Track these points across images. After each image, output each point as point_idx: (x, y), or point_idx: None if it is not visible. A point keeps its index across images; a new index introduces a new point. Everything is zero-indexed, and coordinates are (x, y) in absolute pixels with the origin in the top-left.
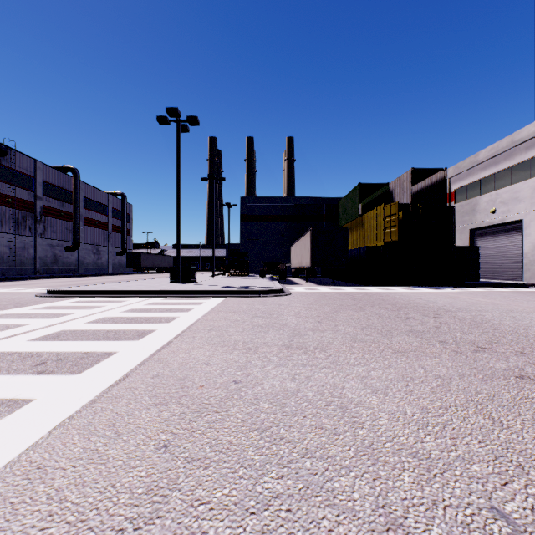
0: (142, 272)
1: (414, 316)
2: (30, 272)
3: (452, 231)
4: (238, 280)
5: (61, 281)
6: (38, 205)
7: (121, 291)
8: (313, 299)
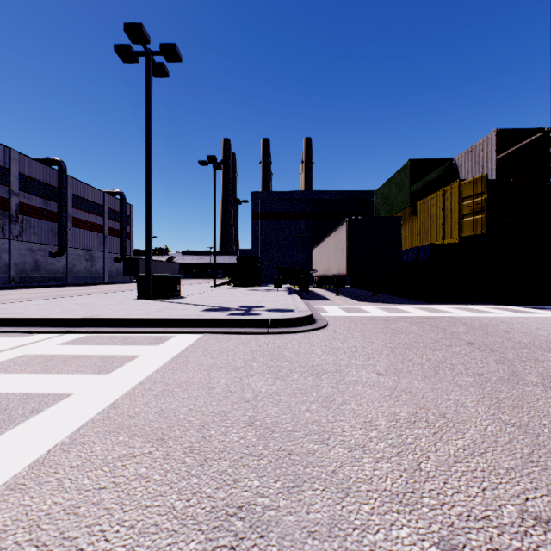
0: None
1: None
2: (3, 280)
3: None
4: (243, 293)
5: (18, 293)
6: (13, 202)
7: (10, 319)
8: (382, 345)
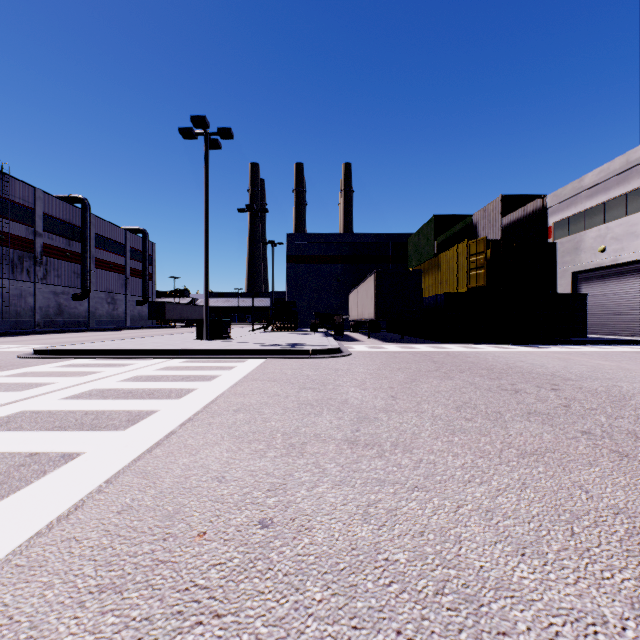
0: (167, 326)
1: (524, 387)
2: (28, 325)
3: (553, 275)
4: (283, 336)
5: (63, 337)
6: (38, 243)
7: (129, 350)
8: (380, 362)
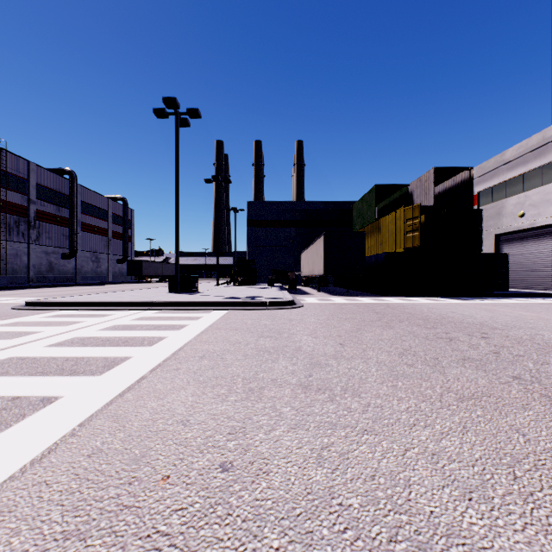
0: (144, 281)
1: (457, 336)
2: (23, 280)
3: (479, 236)
4: (244, 290)
5: (53, 290)
6: (31, 209)
7: (109, 303)
8: (328, 313)
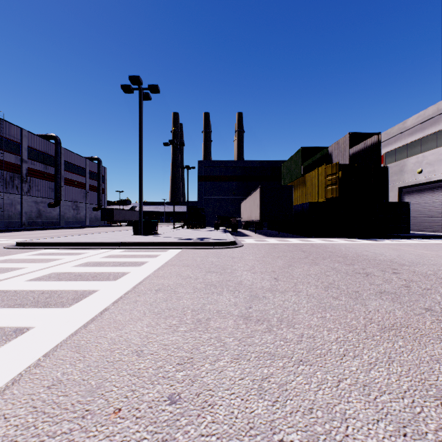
0: (115, 225)
1: (372, 271)
2: (17, 224)
3: (386, 189)
4: (195, 232)
5: (40, 233)
6: (24, 167)
7: (84, 243)
8: (264, 251)
